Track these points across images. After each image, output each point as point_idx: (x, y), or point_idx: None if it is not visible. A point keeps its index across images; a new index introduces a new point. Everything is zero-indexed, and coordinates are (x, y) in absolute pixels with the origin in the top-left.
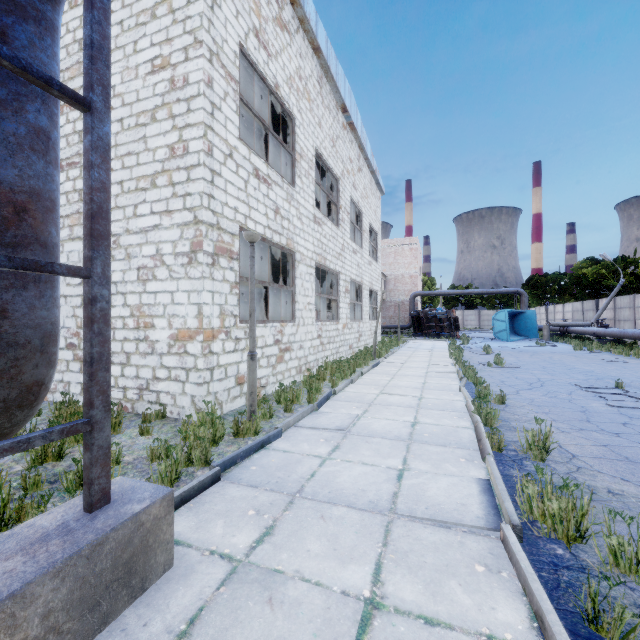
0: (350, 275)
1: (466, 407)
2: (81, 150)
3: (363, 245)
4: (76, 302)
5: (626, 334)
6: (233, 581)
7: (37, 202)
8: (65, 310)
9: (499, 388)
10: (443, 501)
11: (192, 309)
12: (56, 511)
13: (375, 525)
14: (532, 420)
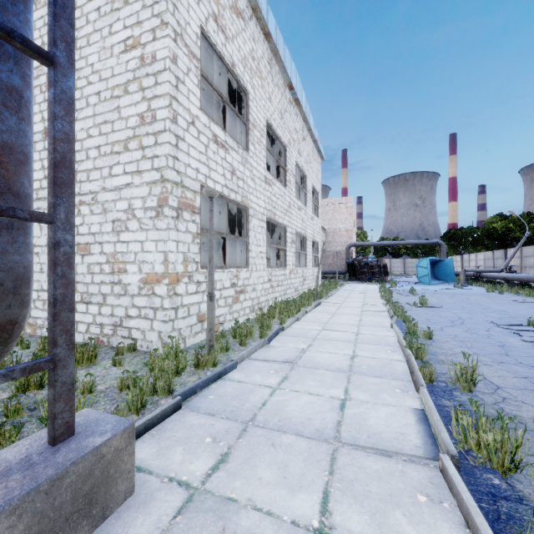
0: (296, 228)
1: (398, 342)
2: None
3: (307, 203)
4: None
5: (532, 279)
6: (189, 510)
7: (9, 155)
8: None
9: (425, 325)
10: (383, 430)
11: (159, 256)
12: (22, 444)
13: (321, 453)
14: (457, 354)
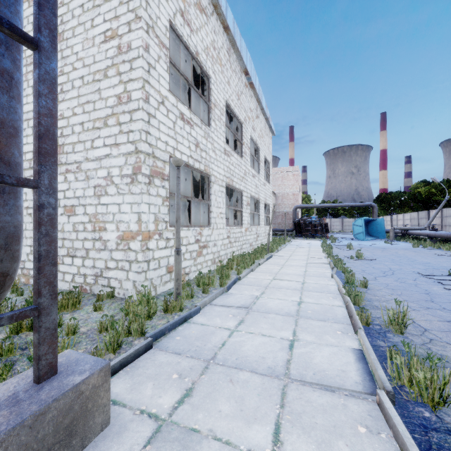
0: (250, 193)
1: (338, 290)
2: None
3: (260, 171)
4: None
5: None
6: (157, 440)
7: (1, 129)
8: None
9: (361, 275)
10: (327, 368)
11: (134, 216)
12: (10, 382)
13: (273, 388)
14: (389, 300)
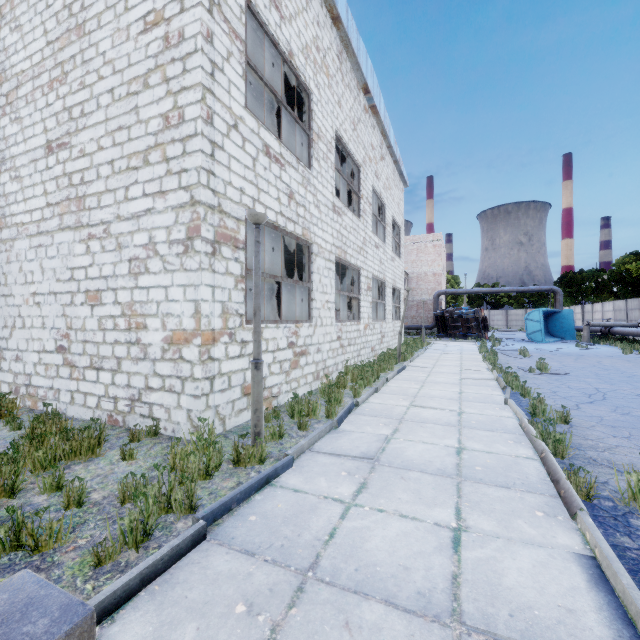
0: (372, 271)
1: (521, 427)
2: (71, 128)
3: (386, 239)
4: (66, 300)
5: None
6: None
7: None
8: (55, 309)
9: (553, 401)
10: (534, 600)
11: (188, 307)
12: None
13: None
14: (613, 448)
